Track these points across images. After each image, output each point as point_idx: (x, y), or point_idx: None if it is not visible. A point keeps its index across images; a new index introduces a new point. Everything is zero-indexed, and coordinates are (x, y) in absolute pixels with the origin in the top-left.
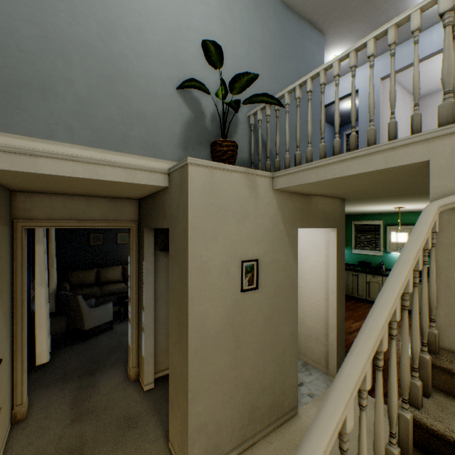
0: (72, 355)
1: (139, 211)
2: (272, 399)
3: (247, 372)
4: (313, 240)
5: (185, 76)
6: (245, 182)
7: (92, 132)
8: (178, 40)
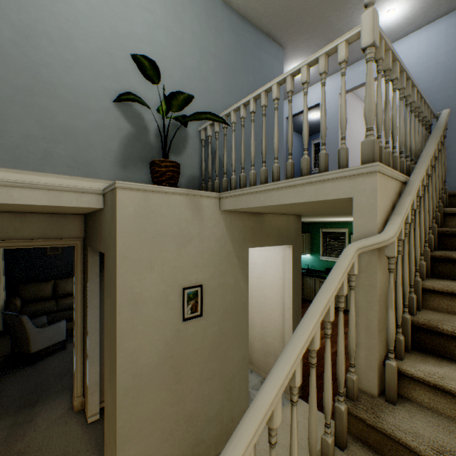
0: (13, 384)
1: (85, 227)
2: (220, 429)
3: (190, 404)
4: (271, 255)
5: (125, 88)
6: (188, 204)
7: (3, 150)
8: (116, 49)
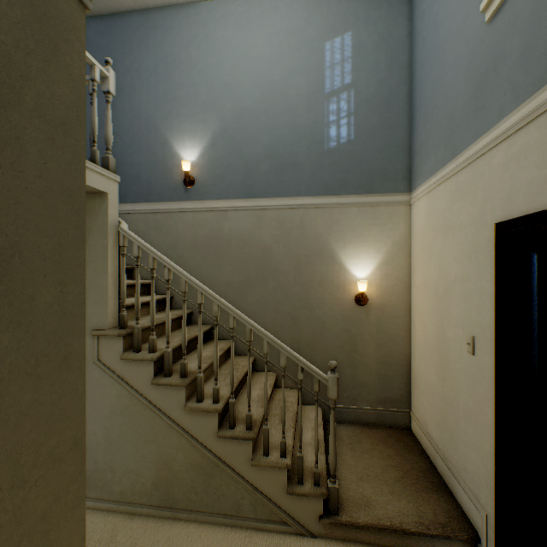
0: None
1: None
2: None
3: None
4: None
5: None
6: None
7: None
8: None
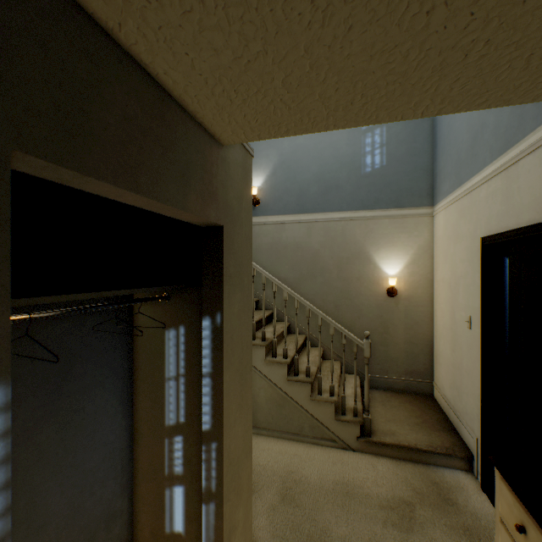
0: None
1: None
2: None
3: None
4: None
5: None
6: None
7: None
8: None
